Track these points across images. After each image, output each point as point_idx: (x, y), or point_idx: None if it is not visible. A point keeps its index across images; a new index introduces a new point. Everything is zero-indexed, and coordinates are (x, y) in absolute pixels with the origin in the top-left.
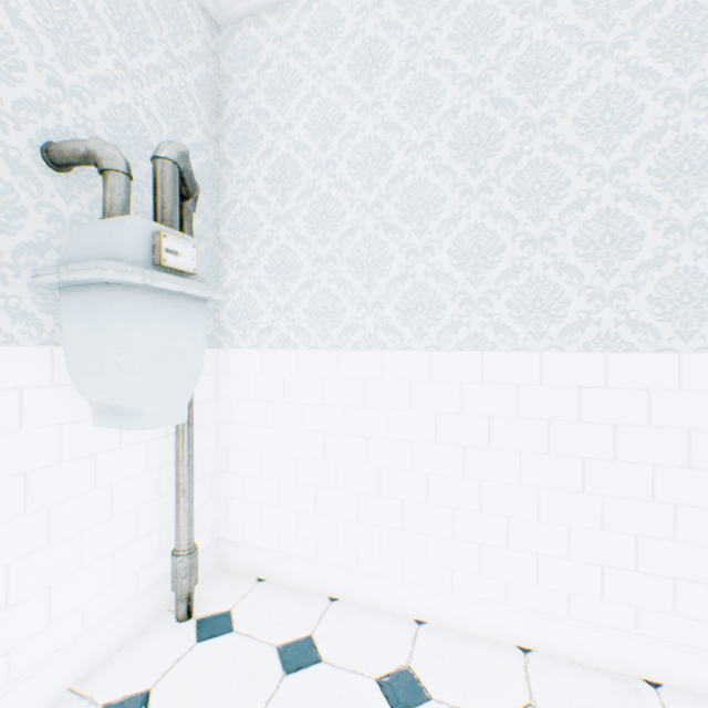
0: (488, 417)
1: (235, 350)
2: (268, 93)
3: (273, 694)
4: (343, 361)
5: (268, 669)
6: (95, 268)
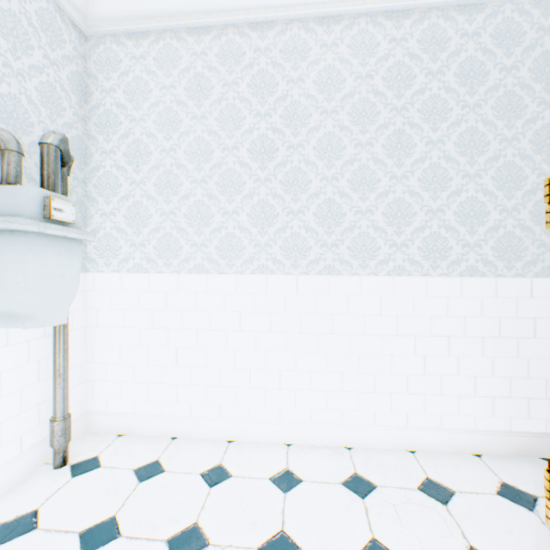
0: (270, 313)
1: (100, 273)
2: (126, 93)
3: (132, 493)
4: (181, 281)
5: (128, 482)
6: (4, 221)
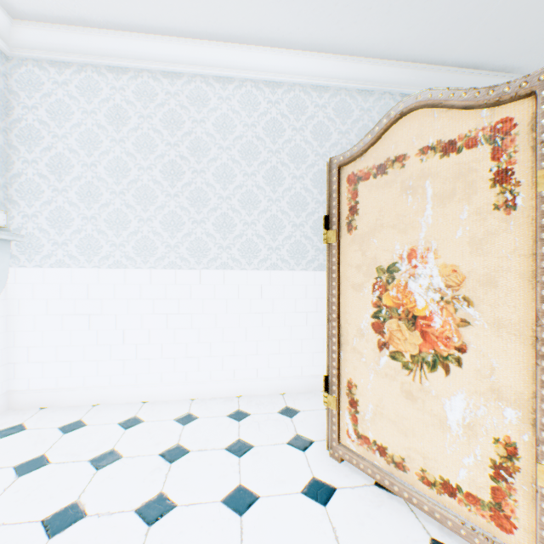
0: (179, 299)
1: (22, 268)
2: (49, 112)
3: (58, 440)
4: (102, 274)
5: (54, 435)
6: None
